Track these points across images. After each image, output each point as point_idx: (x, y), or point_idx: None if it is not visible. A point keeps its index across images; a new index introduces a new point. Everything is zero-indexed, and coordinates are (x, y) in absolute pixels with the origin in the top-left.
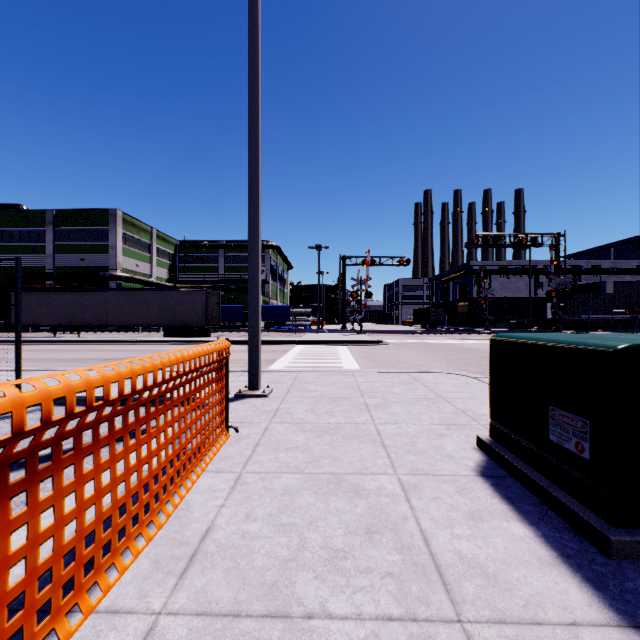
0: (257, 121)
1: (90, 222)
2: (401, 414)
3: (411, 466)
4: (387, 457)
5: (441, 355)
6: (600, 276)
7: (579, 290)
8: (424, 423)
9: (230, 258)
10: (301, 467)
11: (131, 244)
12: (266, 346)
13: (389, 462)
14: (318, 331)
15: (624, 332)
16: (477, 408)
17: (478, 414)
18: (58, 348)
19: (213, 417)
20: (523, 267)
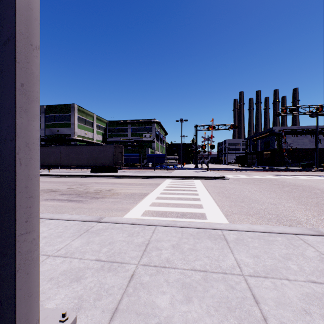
0: None
1: (62, 111)
2: None
3: None
4: None
5: (280, 191)
6: None
7: None
8: None
9: (134, 129)
10: None
11: (82, 122)
12: (146, 179)
13: None
14: (181, 169)
15: None
16: None
17: None
18: None
19: None
20: (307, 130)
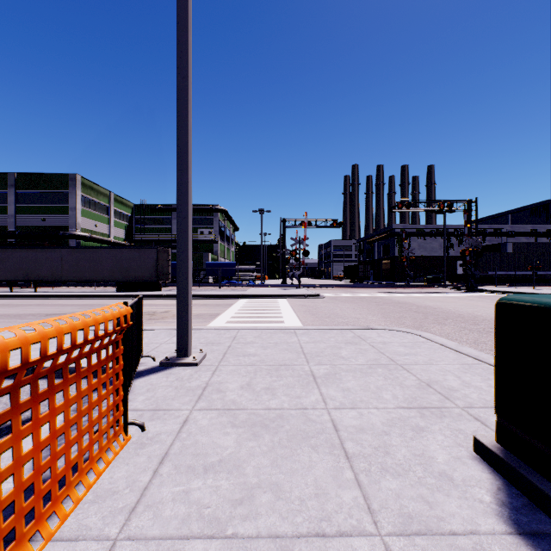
0: (187, 47)
1: (51, 185)
2: (357, 390)
3: (398, 508)
4: (356, 484)
5: (375, 308)
6: (501, 238)
7: (484, 250)
8: (389, 406)
9: None
10: (222, 518)
11: (90, 206)
12: (212, 300)
13: (362, 498)
14: (261, 285)
15: (525, 286)
16: (442, 379)
17: (448, 389)
18: (7, 303)
19: (92, 424)
20: (437, 230)
